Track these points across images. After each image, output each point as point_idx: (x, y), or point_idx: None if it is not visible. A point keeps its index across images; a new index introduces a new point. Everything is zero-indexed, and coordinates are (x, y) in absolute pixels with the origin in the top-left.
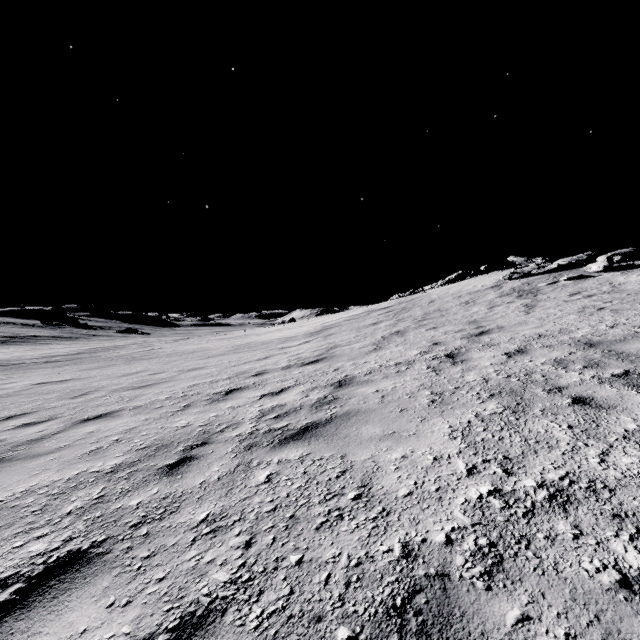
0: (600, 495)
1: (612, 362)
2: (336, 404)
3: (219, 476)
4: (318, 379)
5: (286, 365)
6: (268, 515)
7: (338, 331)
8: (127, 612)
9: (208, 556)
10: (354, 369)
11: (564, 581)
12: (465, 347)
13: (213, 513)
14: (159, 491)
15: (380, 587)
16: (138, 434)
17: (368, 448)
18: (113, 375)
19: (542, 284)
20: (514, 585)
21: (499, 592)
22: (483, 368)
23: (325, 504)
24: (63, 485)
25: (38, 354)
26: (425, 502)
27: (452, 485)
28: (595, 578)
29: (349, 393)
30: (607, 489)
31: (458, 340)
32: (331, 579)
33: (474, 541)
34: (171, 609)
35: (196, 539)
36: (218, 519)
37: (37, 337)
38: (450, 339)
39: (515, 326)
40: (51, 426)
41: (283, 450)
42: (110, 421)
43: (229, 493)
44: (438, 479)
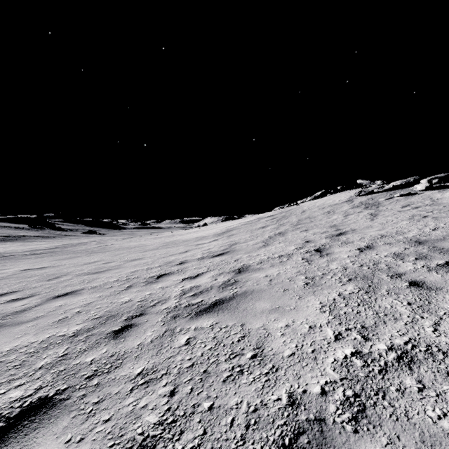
0: (436, 356)
1: (436, 255)
2: (237, 285)
3: (151, 339)
4: (223, 267)
5: (201, 257)
6: (187, 370)
7: (237, 232)
8: (80, 447)
9: (142, 402)
10: (249, 260)
11: (414, 426)
12: (329, 244)
13: (147, 368)
14: (107, 351)
15: (272, 429)
16: (94, 307)
17: (261, 319)
18: (78, 264)
19: (382, 199)
20: (375, 429)
21: (364, 434)
22: (342, 259)
23: (230, 362)
24: (38, 346)
25: (25, 248)
26: (304, 361)
27: (324, 348)
28: (438, 424)
29: (246, 277)
30: (441, 352)
31: (323, 239)
32: (235, 422)
33: (343, 392)
34: (113, 445)
35: (134, 388)
36: (150, 373)
37: (25, 236)
38: (317, 238)
39: (364, 229)
40: (32, 301)
41: (198, 320)
42: (74, 297)
43: (159, 352)
44: (313, 343)
